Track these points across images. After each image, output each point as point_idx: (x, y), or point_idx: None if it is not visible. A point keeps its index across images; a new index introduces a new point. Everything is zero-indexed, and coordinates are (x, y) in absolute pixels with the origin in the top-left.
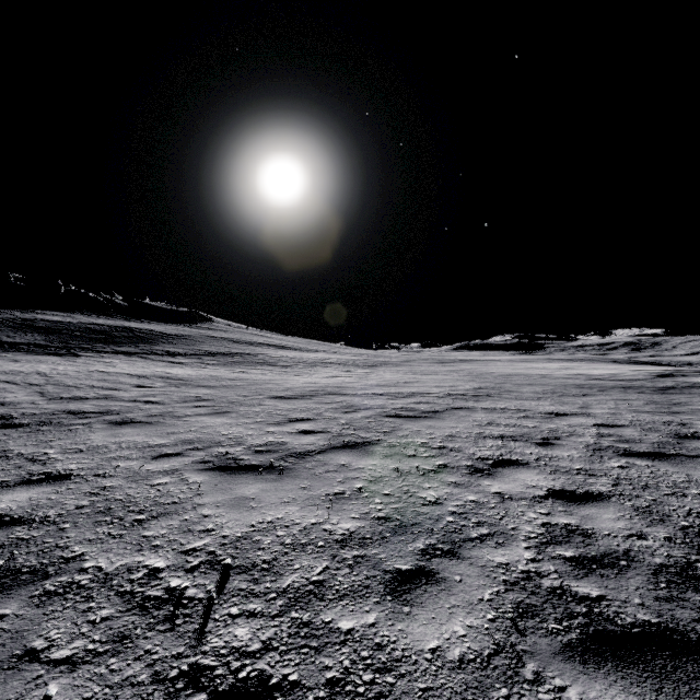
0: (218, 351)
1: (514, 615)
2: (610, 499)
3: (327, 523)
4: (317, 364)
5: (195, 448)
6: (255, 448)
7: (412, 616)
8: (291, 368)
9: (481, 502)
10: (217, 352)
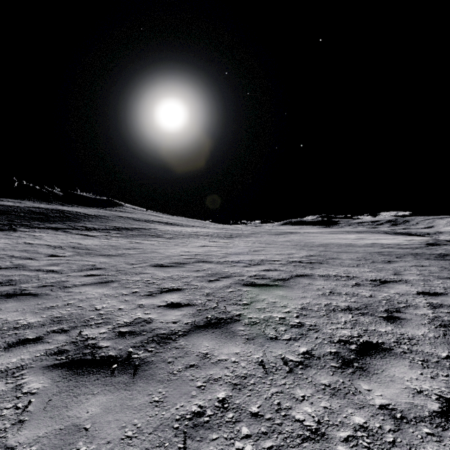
0: (123, 227)
1: None
2: None
3: None
4: (192, 236)
5: (59, 330)
6: (119, 329)
7: None
8: (173, 239)
9: (374, 430)
10: (122, 227)
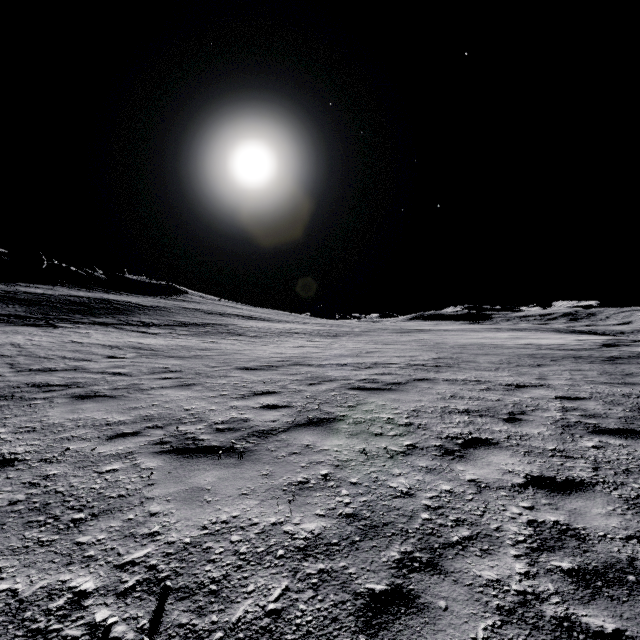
0: (191, 322)
1: None
2: (595, 487)
3: (288, 522)
4: (284, 334)
5: (154, 427)
6: (216, 426)
7: None
8: (259, 338)
9: (457, 493)
10: (190, 323)
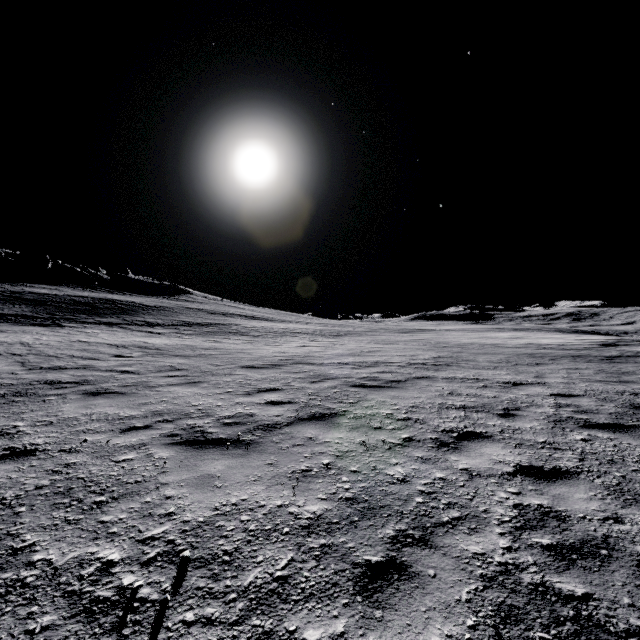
0: (194, 322)
1: (496, 620)
2: (579, 476)
3: (293, 505)
4: (286, 334)
5: (164, 421)
6: (223, 420)
7: (385, 622)
8: (262, 337)
9: (450, 480)
10: (193, 323)
